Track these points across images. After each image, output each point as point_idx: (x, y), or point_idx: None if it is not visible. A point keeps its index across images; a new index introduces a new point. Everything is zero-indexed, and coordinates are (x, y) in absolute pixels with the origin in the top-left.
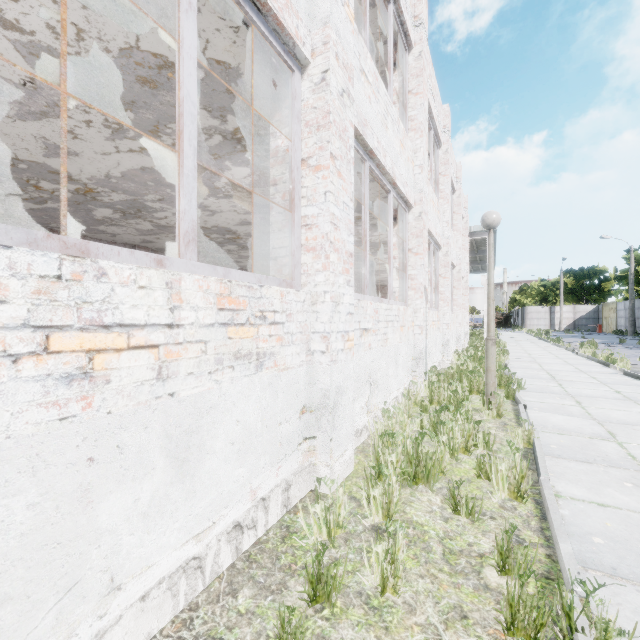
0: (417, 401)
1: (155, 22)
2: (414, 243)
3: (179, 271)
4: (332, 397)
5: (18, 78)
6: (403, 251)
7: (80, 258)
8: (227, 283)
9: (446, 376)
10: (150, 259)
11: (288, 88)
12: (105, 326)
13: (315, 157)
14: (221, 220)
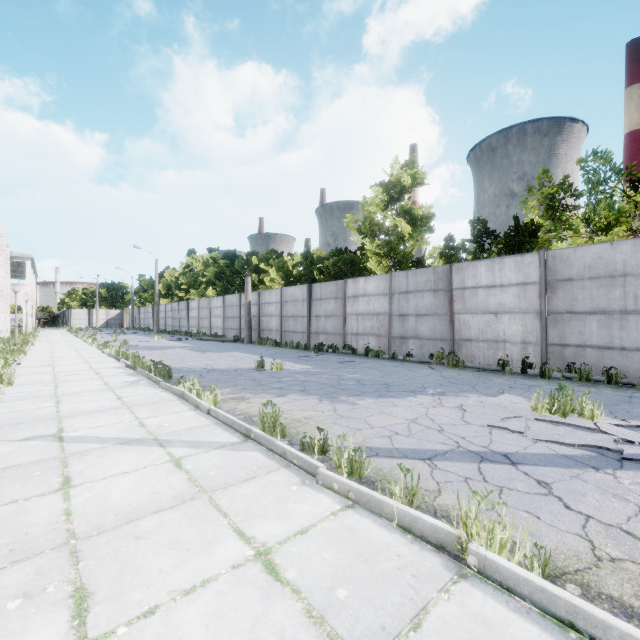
0: None
1: None
2: None
3: None
4: None
5: None
6: None
7: None
8: None
9: None
10: None
11: None
12: None
13: None
14: None
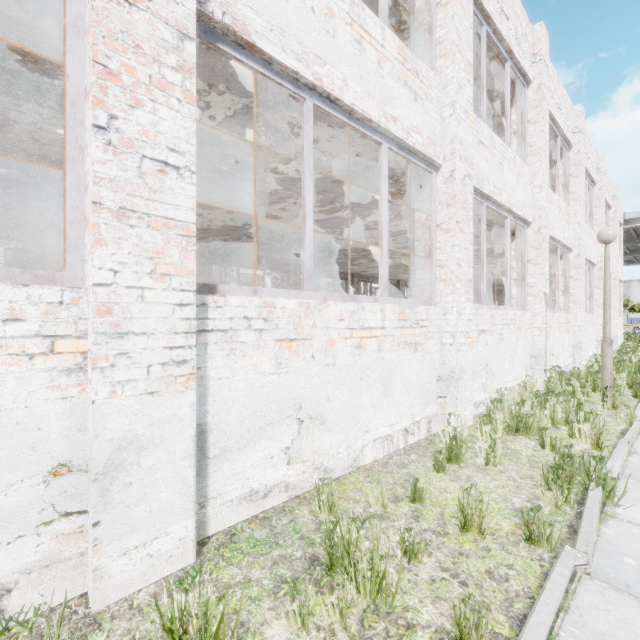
0: (533, 392)
1: (351, 159)
2: (533, 255)
3: (381, 303)
4: (457, 372)
5: (269, 191)
6: (522, 262)
7: (358, 303)
8: (402, 307)
9: (571, 376)
10: (372, 299)
11: (427, 181)
12: (364, 328)
13: (445, 224)
14: (360, 244)
